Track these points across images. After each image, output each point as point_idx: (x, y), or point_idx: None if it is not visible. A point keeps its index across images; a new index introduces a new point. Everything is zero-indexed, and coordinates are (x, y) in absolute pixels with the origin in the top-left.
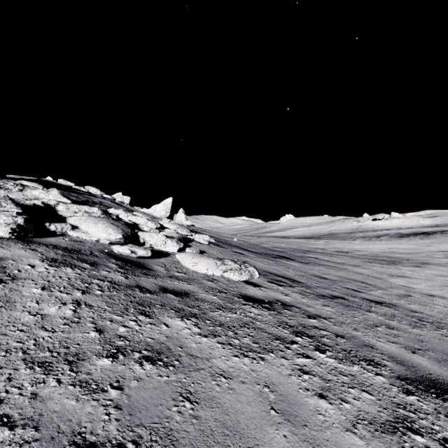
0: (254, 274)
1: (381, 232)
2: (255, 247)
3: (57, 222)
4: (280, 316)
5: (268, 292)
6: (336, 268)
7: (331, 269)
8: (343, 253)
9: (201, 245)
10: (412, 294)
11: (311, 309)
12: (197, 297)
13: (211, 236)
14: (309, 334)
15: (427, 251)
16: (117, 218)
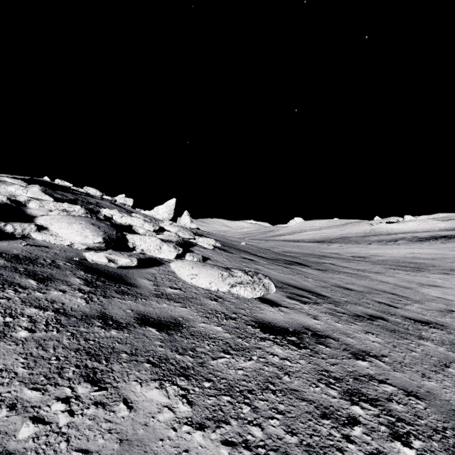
0: (270, 287)
1: (397, 236)
2: (265, 252)
3: (23, 222)
4: (316, 358)
5: (291, 314)
6: (357, 276)
7: (353, 278)
8: (360, 259)
9: (205, 250)
10: (454, 308)
11: (353, 341)
12: (192, 329)
13: (216, 240)
14: (369, 395)
15: (453, 256)
16: (105, 219)
